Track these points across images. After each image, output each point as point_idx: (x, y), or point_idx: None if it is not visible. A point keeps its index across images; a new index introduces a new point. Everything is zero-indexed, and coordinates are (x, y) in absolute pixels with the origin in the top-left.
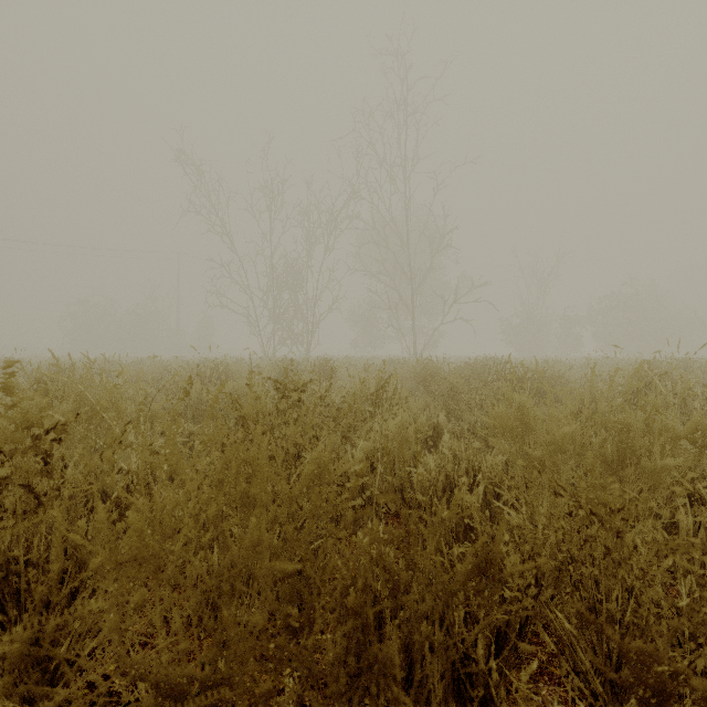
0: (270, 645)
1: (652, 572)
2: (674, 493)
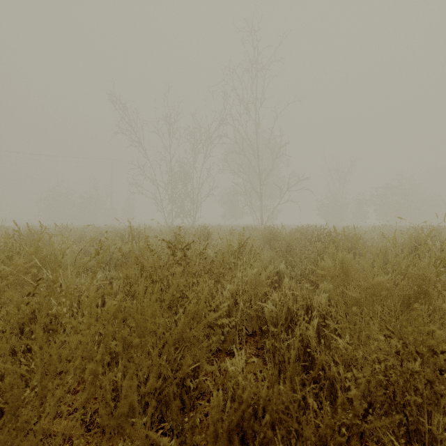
0: None
1: None
2: None
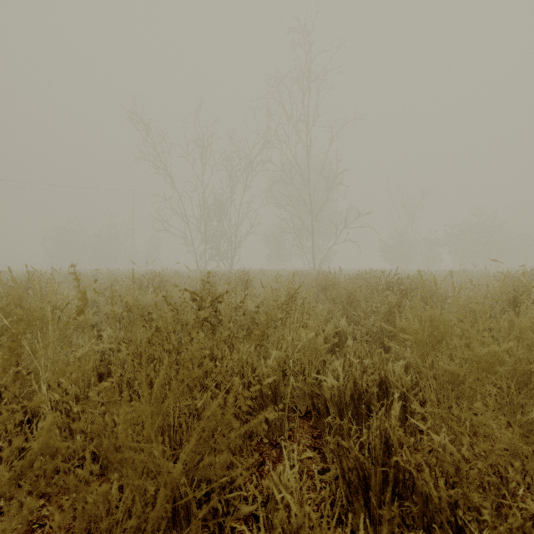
0: None
1: None
2: None
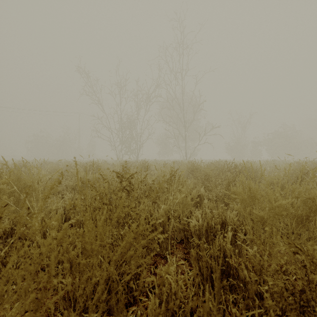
0: None
1: None
2: None
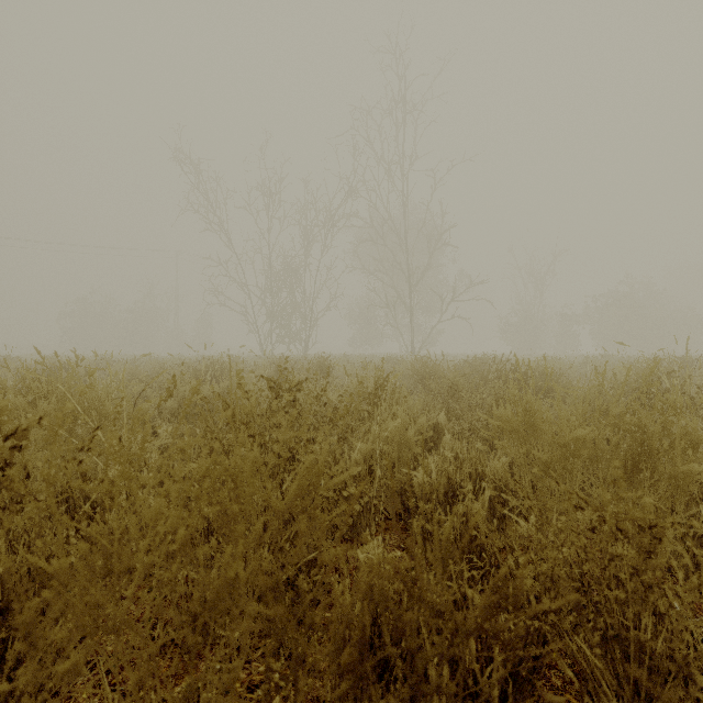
0: (259, 668)
1: (689, 598)
2: (691, 499)
